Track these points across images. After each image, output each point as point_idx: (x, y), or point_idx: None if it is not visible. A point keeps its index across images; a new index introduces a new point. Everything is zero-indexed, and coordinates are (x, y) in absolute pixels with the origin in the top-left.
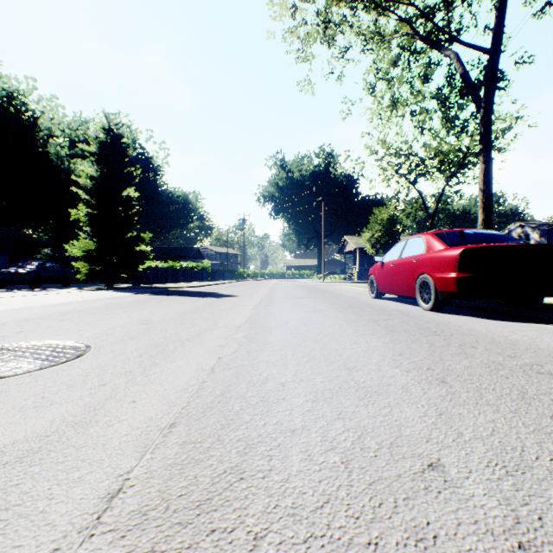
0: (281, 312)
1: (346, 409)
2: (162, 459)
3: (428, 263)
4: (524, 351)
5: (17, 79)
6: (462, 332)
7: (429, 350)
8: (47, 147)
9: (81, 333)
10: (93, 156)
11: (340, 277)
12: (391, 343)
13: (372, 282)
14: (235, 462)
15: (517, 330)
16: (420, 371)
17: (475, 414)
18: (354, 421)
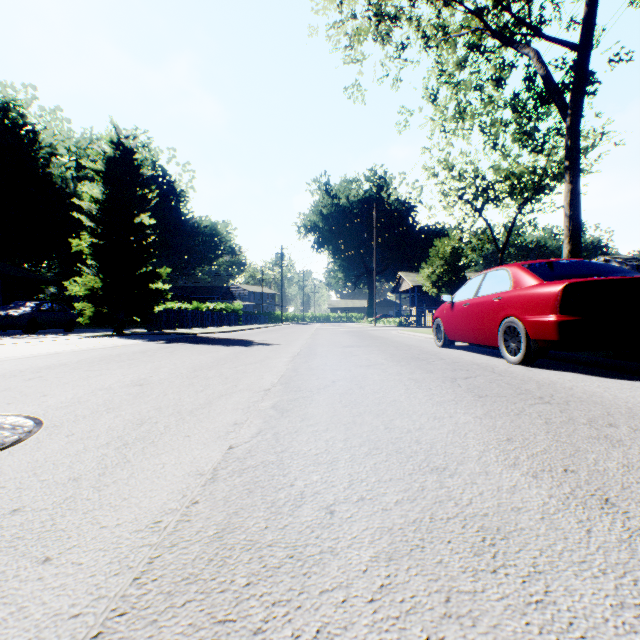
0: (325, 366)
1: (457, 586)
2: None
3: (516, 302)
4: None
5: (14, 87)
6: (579, 397)
7: (548, 431)
8: (50, 167)
9: (43, 400)
10: (99, 175)
11: (394, 321)
12: (488, 417)
13: (439, 326)
14: None
15: None
16: (555, 475)
17: None
18: (484, 627)
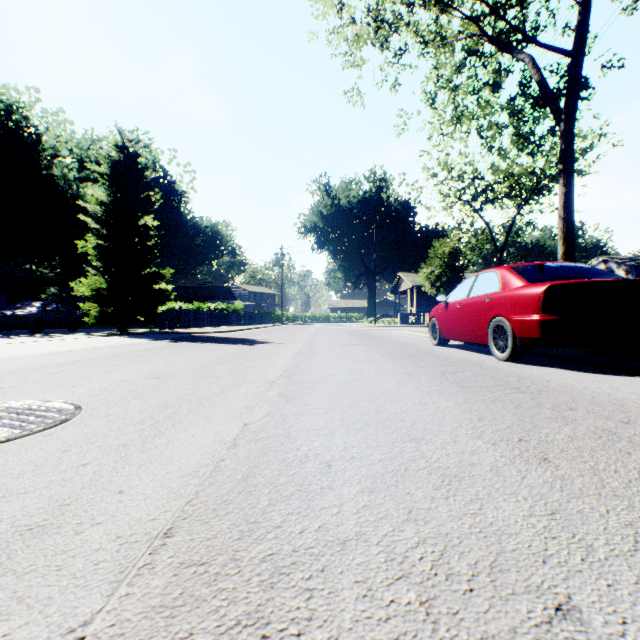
0: (325, 362)
1: (417, 505)
2: (143, 596)
3: (503, 303)
4: (639, 414)
5: (17, 90)
6: (552, 388)
7: (515, 413)
8: (53, 169)
9: (74, 389)
10: (104, 178)
11: (393, 321)
12: (466, 403)
13: (434, 326)
14: (255, 603)
15: (619, 386)
16: (510, 443)
17: (602, 512)
18: (432, 525)
